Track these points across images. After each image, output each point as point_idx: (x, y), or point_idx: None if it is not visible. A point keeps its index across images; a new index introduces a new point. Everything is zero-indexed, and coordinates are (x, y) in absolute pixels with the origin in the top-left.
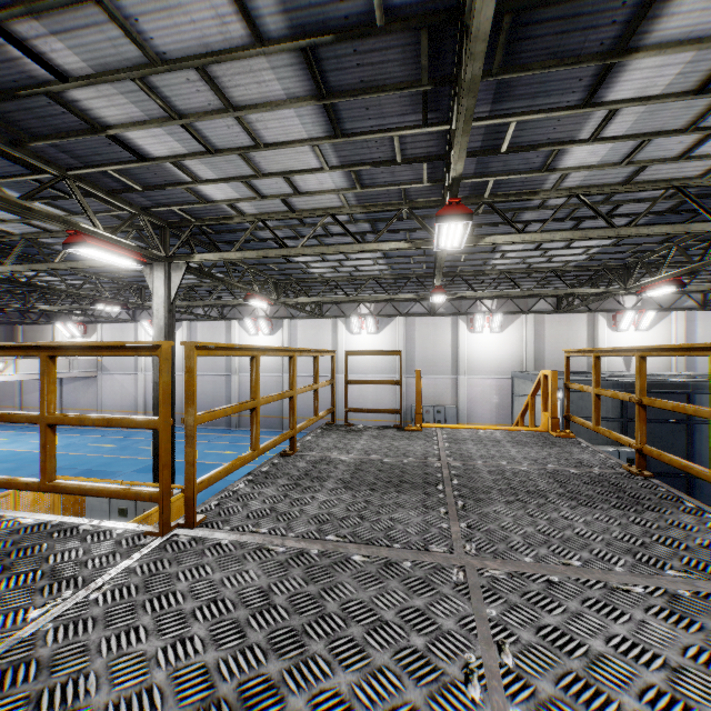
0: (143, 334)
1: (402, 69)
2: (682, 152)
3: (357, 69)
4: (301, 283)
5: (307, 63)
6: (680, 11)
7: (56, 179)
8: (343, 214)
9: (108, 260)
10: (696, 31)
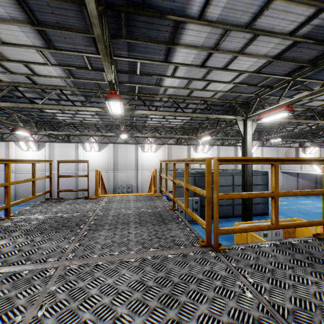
0: None
1: (79, 23)
2: (203, 88)
3: (52, 15)
4: (54, 124)
5: (18, 2)
6: (188, 34)
7: None
8: (67, 90)
9: None
10: (195, 43)
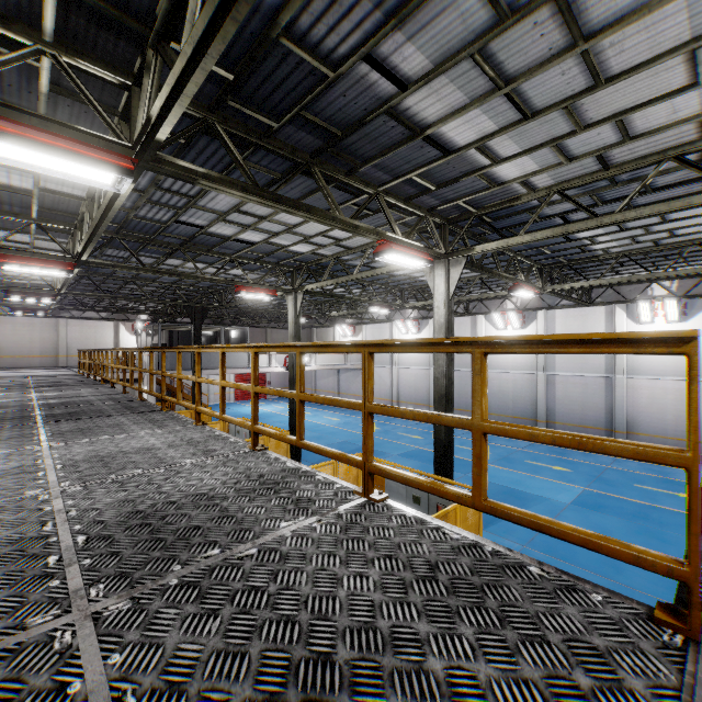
0: (396, 332)
1: None
2: None
3: None
4: (571, 266)
5: None
6: None
7: (371, 197)
8: (696, 151)
9: (402, 264)
10: None
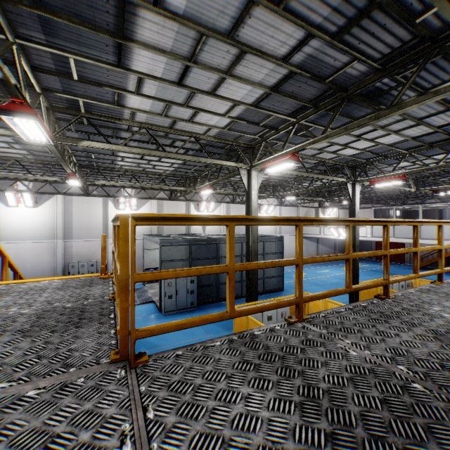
0: None
1: None
2: (190, 118)
3: None
4: None
5: None
6: (146, 27)
7: None
8: None
9: None
10: (161, 45)
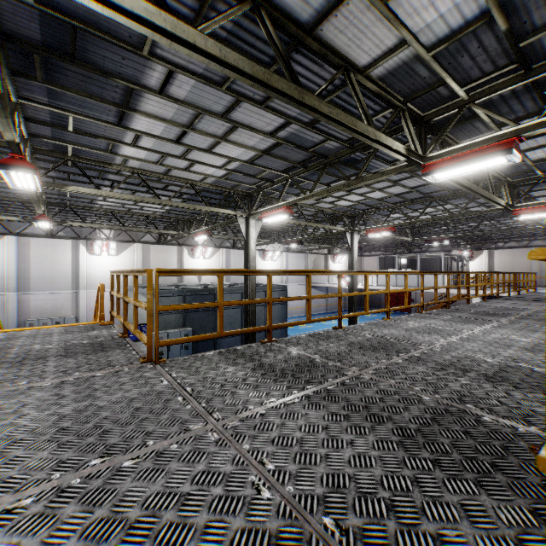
0: None
1: None
2: (186, 167)
3: None
4: None
5: None
6: (150, 103)
7: None
8: None
9: None
10: (162, 115)
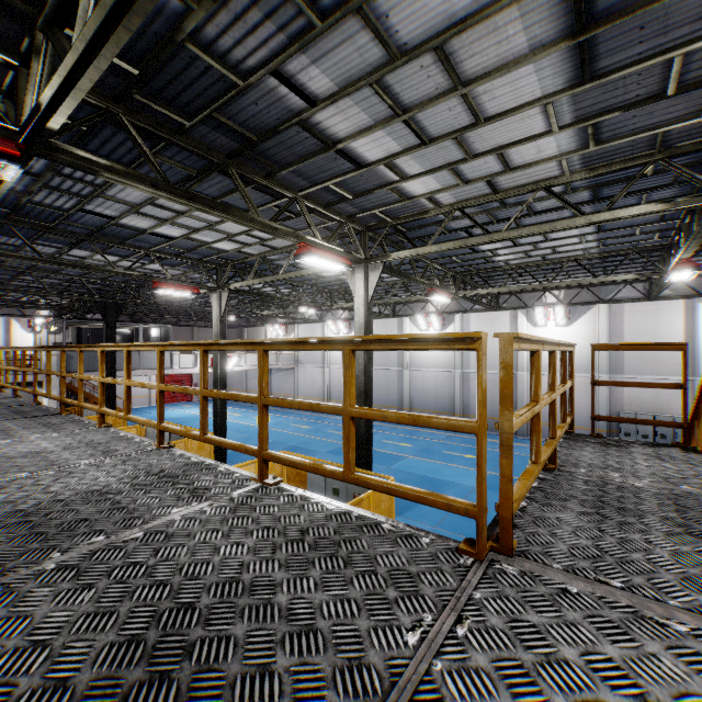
0: (328, 333)
1: None
2: None
3: None
4: (480, 274)
5: None
6: None
7: (291, 201)
8: (560, 185)
9: (323, 266)
10: None
